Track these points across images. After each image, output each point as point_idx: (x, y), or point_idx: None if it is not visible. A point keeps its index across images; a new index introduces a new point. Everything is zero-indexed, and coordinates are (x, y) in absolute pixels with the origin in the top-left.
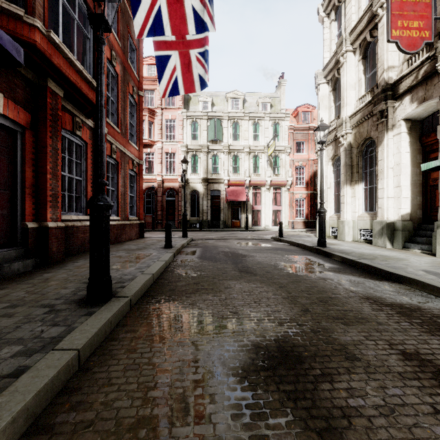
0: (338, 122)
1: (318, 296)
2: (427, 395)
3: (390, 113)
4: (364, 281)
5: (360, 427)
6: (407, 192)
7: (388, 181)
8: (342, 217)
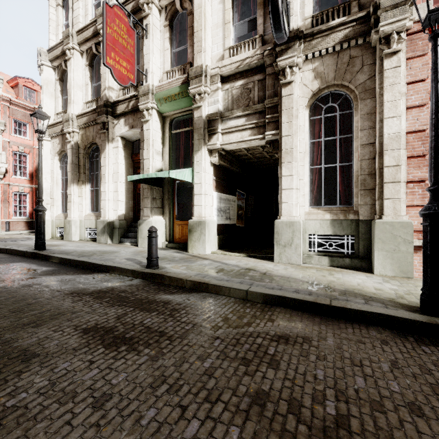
0: (65, 116)
1: (13, 307)
2: (90, 354)
3: (110, 127)
4: (76, 277)
5: (11, 421)
6: (123, 197)
7: (109, 186)
8: (69, 217)
